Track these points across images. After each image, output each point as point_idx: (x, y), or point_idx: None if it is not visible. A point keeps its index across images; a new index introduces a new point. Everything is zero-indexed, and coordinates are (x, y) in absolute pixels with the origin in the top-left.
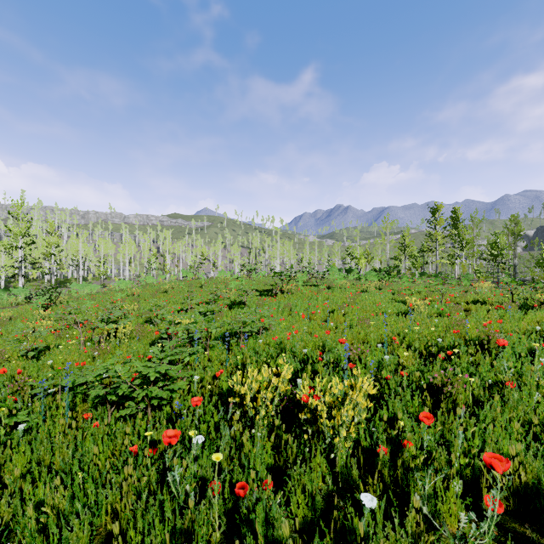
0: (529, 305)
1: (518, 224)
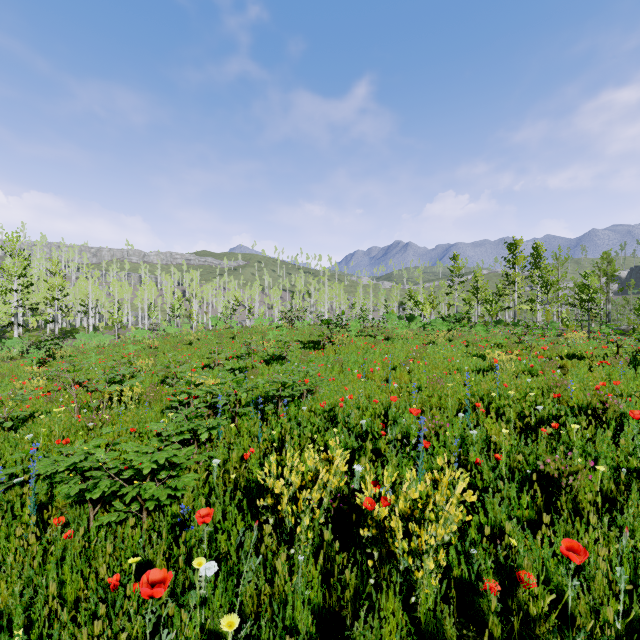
0: (638, 360)
1: (612, 263)
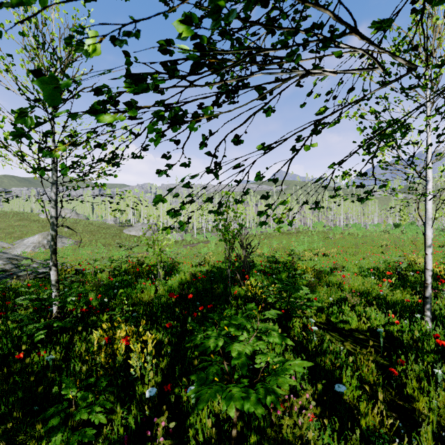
0: None
1: None
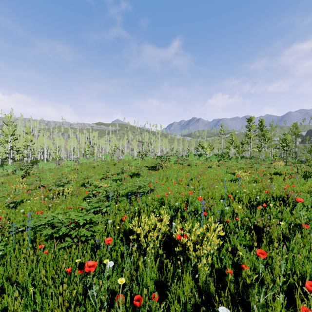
0: (307, 175)
1: (298, 128)
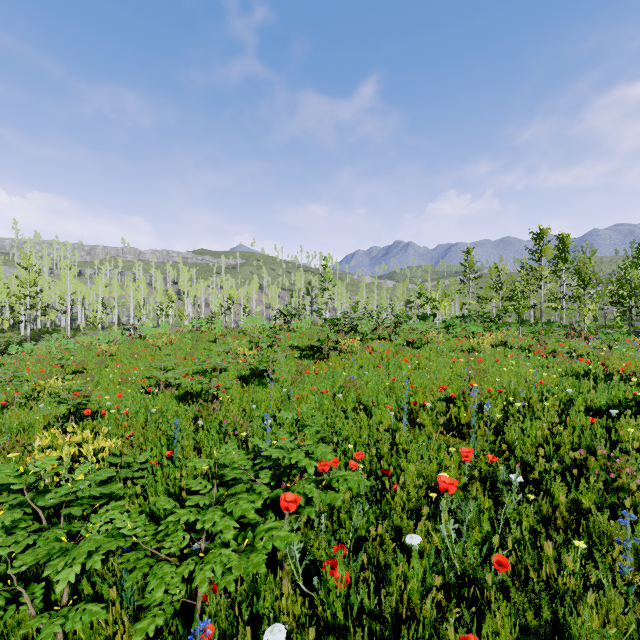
0: None
1: None
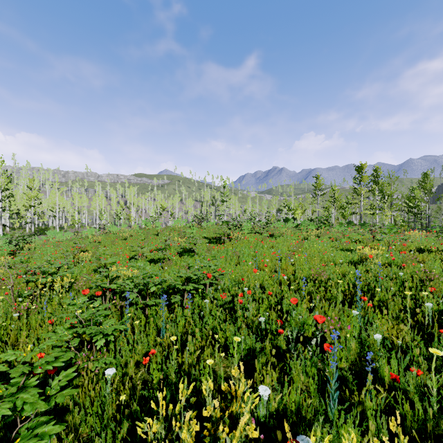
0: None
1: (430, 181)
